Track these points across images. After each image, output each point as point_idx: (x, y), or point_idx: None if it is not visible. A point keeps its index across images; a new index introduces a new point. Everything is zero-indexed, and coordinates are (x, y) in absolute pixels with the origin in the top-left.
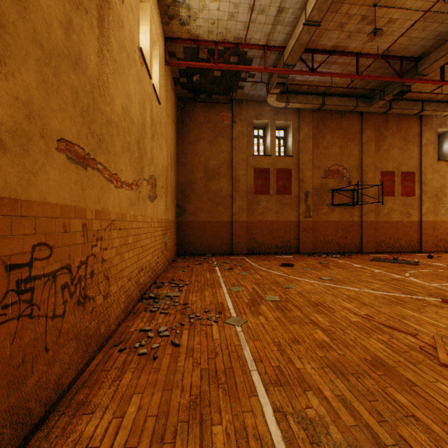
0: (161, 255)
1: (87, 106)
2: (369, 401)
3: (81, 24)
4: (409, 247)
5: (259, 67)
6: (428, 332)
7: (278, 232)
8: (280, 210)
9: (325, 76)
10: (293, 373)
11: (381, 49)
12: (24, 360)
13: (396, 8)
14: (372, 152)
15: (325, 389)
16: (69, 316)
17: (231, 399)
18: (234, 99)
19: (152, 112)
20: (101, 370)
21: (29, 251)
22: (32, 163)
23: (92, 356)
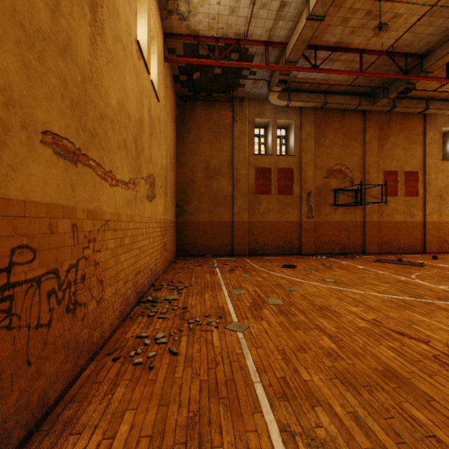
0: (160, 256)
1: (77, 97)
2: (385, 418)
3: (71, 8)
4: (413, 248)
5: (260, 64)
6: (441, 338)
7: (279, 233)
8: (281, 210)
9: (328, 73)
10: (300, 385)
11: (385, 45)
12: (0, 378)
13: (402, 2)
14: (375, 152)
15: (336, 404)
16: (56, 324)
17: (233, 416)
18: (235, 97)
19: (151, 109)
20: (92, 382)
21: (6, 255)
22: (11, 156)
23: (84, 366)
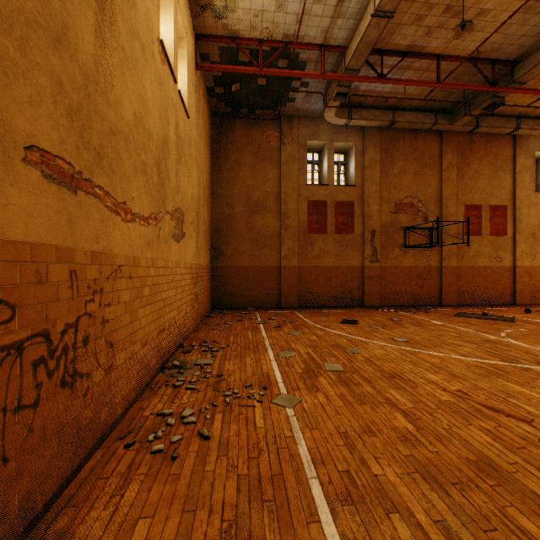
0: (190, 309)
1: (77, 104)
2: (485, 531)
3: None
4: (500, 299)
5: (314, 72)
6: None
7: (337, 281)
8: (340, 253)
9: (397, 84)
10: (369, 482)
11: (468, 50)
12: None
13: None
14: (453, 181)
15: (418, 510)
16: (47, 404)
17: (281, 527)
18: (283, 114)
19: (178, 126)
20: (96, 478)
21: None
22: None
23: (86, 456)
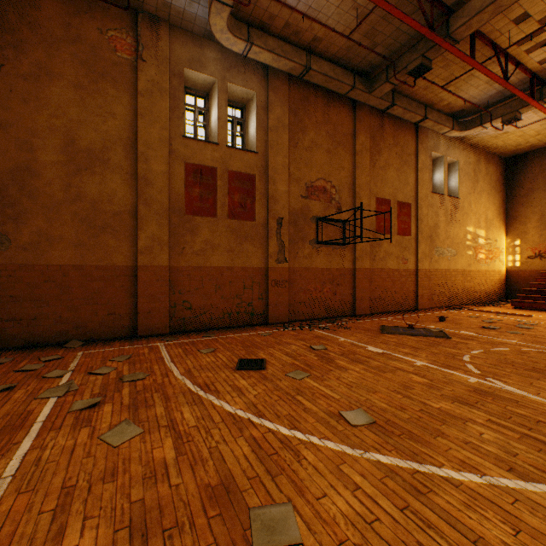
0: None
1: None
2: None
3: None
4: (406, 304)
5: None
6: None
7: (232, 288)
8: (235, 247)
9: None
10: None
11: None
12: None
13: None
14: (367, 168)
15: None
16: None
17: None
18: (142, 9)
19: None
20: None
21: None
22: None
23: None
